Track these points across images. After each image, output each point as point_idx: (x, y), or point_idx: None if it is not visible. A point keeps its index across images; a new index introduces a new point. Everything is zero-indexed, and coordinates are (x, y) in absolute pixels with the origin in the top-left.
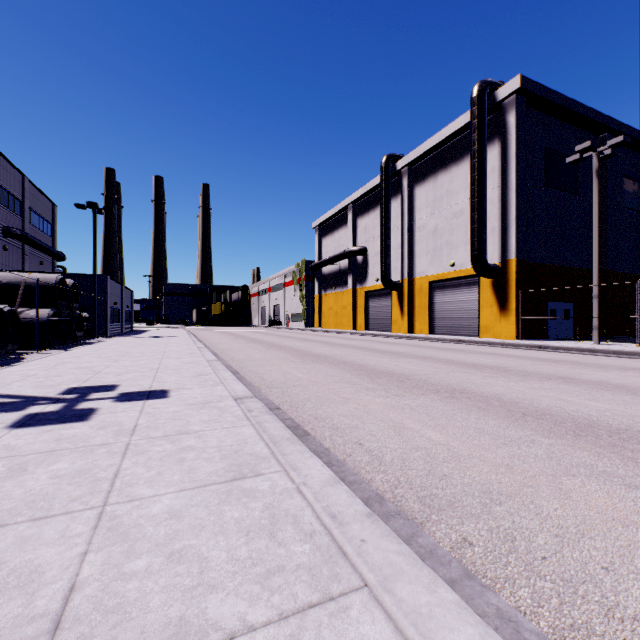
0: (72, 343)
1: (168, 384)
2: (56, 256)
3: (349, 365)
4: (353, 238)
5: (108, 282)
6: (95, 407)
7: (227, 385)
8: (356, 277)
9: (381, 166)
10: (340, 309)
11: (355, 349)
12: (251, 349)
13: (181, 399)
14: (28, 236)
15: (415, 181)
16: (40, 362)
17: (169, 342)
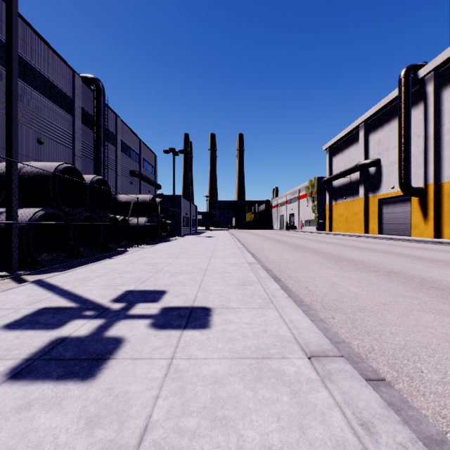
0: (159, 240)
1: (212, 296)
2: (156, 186)
3: (405, 277)
4: (365, 152)
5: (181, 200)
6: (124, 336)
7: (281, 310)
8: (368, 187)
9: (400, 79)
10: (350, 215)
11: (387, 254)
12: (280, 250)
13: (225, 336)
14: (142, 175)
15: (443, 84)
16: (130, 256)
17: (217, 241)
